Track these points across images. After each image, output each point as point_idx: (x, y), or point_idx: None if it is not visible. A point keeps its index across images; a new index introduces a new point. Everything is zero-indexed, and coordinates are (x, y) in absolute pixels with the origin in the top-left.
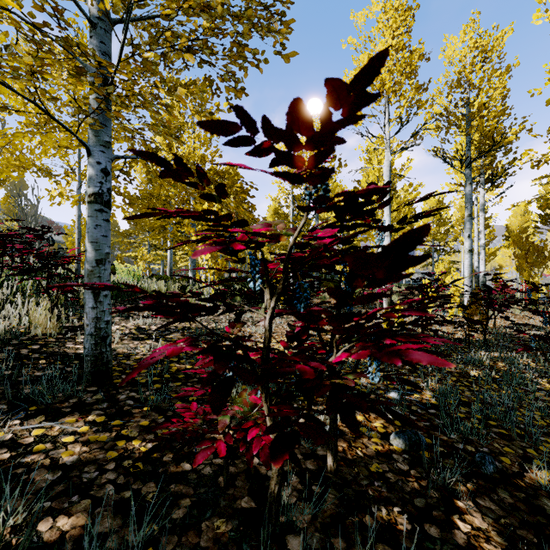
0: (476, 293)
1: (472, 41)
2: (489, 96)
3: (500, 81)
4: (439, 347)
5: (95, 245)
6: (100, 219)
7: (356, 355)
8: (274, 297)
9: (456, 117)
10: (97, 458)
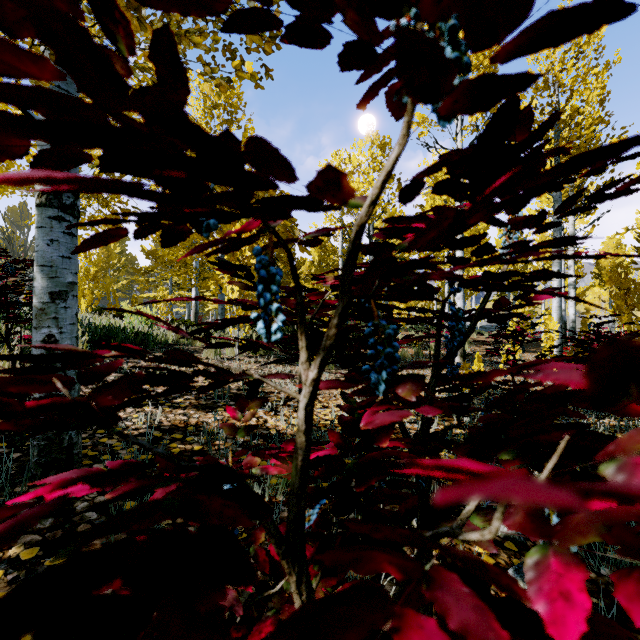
0: (584, 342)
1: None
2: (584, 100)
3: (598, 80)
4: None
5: (50, 270)
6: (58, 232)
7: None
8: (317, 357)
9: None
10: None
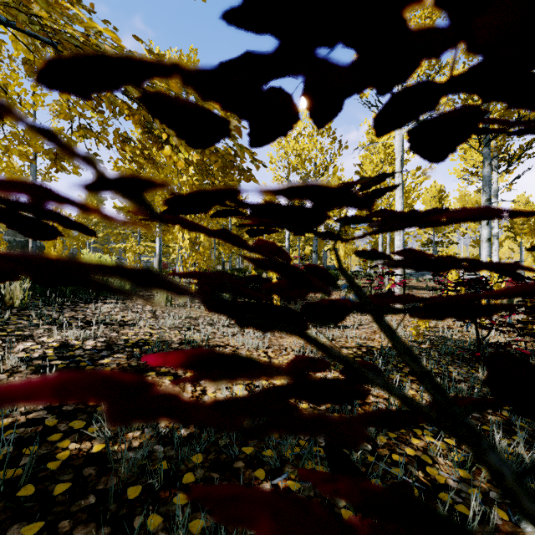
0: None
1: None
2: None
3: None
4: None
5: None
6: None
7: None
8: None
9: None
10: None
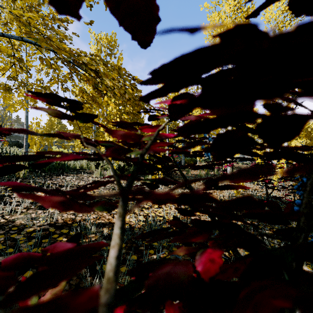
0: None
1: (283, 6)
2: None
3: None
4: None
5: None
6: None
7: None
8: None
9: None
10: None
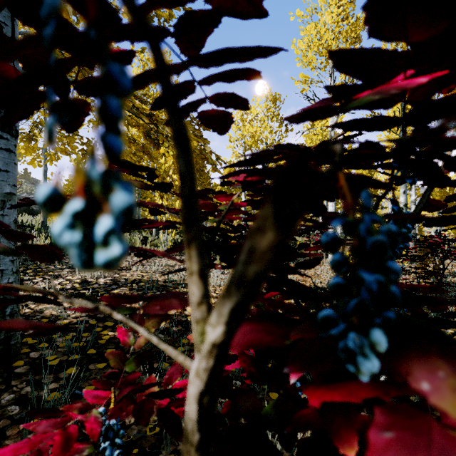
0: (434, 244)
1: None
2: None
3: None
4: None
5: None
6: None
7: None
8: (223, 300)
9: None
10: None
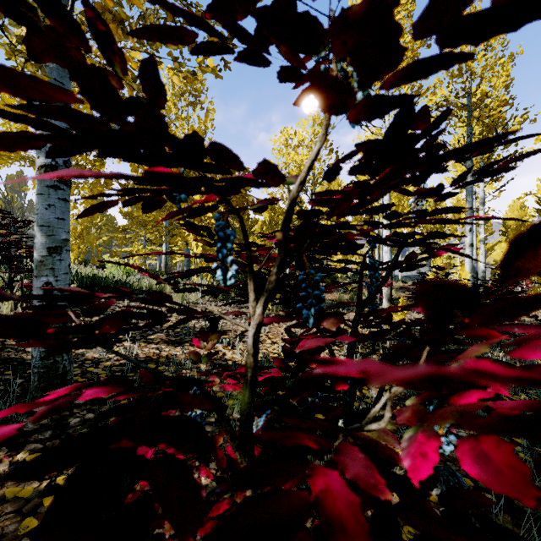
0: (489, 288)
1: None
2: (492, 85)
3: (504, 69)
4: (449, 347)
5: (47, 229)
6: (54, 198)
7: (481, 467)
8: (262, 297)
9: (458, 107)
10: (4, 532)
